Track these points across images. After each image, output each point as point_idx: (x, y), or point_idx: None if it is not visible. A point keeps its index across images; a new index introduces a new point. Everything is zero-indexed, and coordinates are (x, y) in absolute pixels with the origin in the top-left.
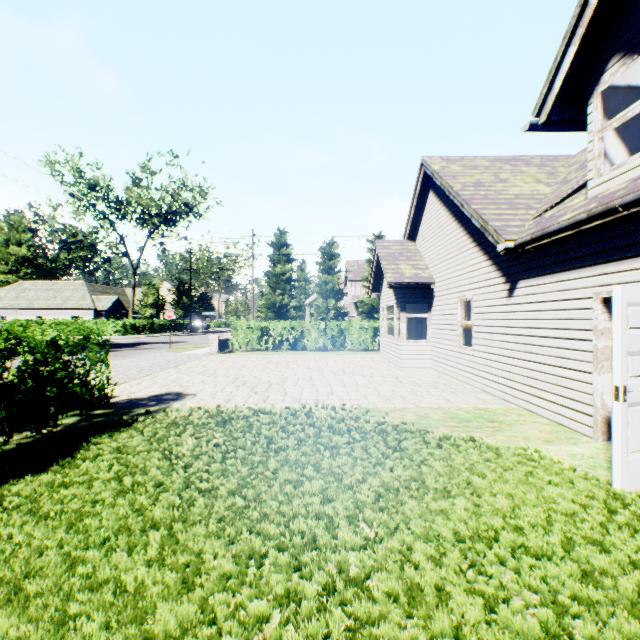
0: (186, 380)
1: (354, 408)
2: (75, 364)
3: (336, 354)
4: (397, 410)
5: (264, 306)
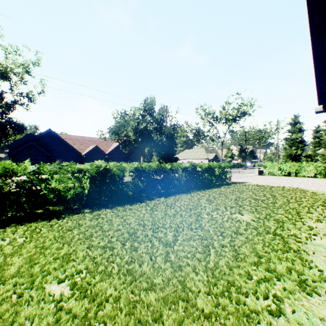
0: (247, 180)
1: (300, 188)
2: (226, 171)
3: (319, 179)
4: (316, 190)
5: (284, 156)
